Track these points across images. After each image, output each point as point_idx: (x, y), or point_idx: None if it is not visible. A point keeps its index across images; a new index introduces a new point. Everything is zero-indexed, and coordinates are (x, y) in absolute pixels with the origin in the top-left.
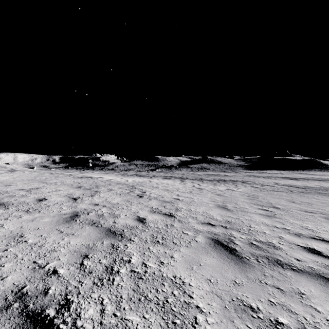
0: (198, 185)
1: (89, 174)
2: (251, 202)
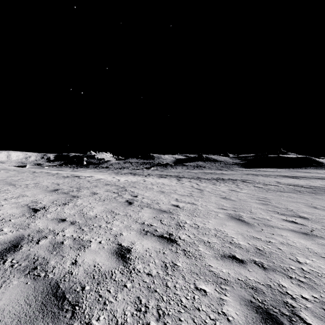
0: (196, 185)
1: (81, 172)
2: (268, 209)
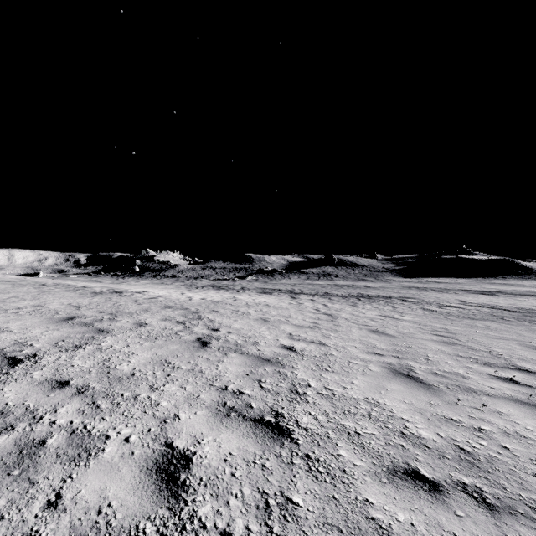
0: (324, 308)
1: (129, 284)
2: (457, 354)
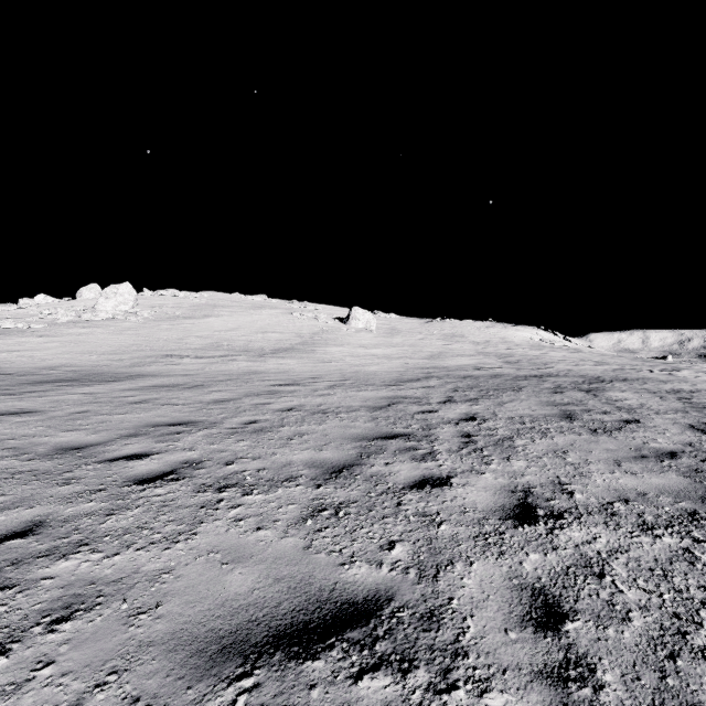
0: None
1: None
2: None
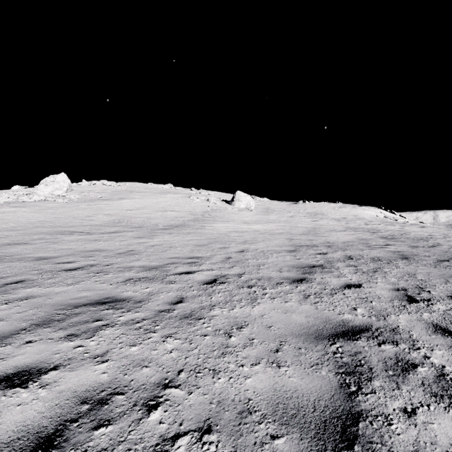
0: None
1: None
2: None
